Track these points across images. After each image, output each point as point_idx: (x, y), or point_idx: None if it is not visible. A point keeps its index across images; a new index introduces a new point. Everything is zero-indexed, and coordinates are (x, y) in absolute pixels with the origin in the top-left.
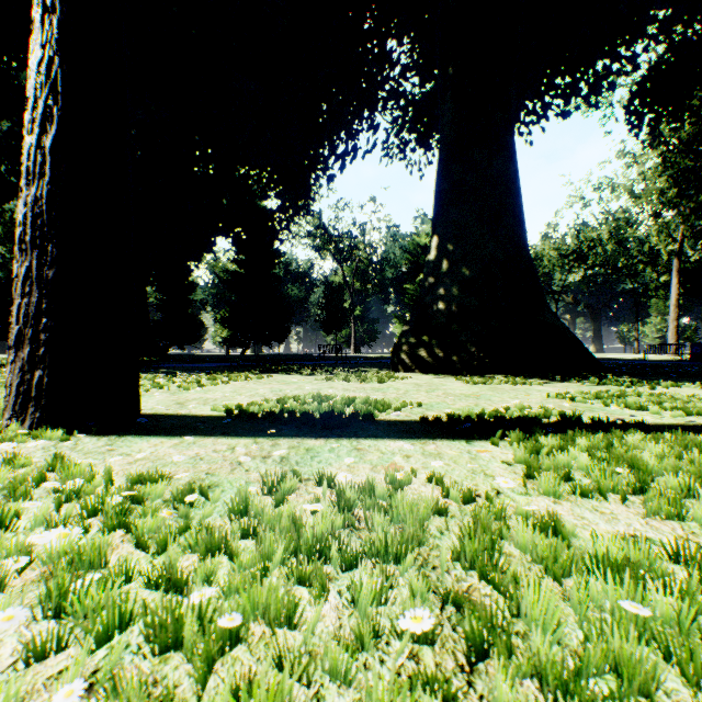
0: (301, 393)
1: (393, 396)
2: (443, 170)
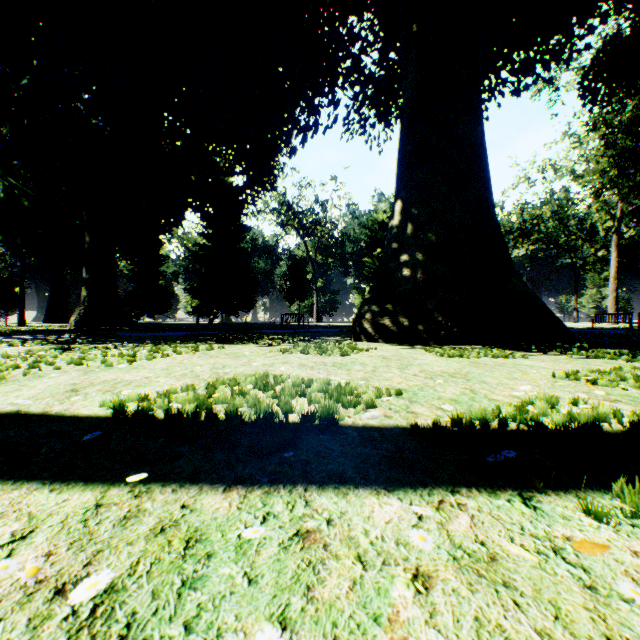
0: (246, 371)
1: (360, 376)
2: (407, 132)
